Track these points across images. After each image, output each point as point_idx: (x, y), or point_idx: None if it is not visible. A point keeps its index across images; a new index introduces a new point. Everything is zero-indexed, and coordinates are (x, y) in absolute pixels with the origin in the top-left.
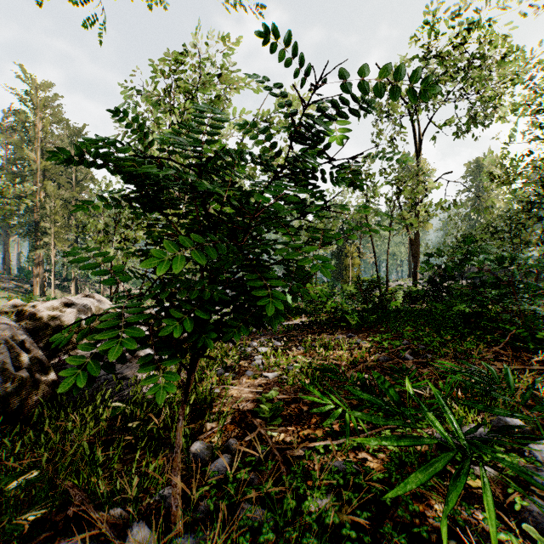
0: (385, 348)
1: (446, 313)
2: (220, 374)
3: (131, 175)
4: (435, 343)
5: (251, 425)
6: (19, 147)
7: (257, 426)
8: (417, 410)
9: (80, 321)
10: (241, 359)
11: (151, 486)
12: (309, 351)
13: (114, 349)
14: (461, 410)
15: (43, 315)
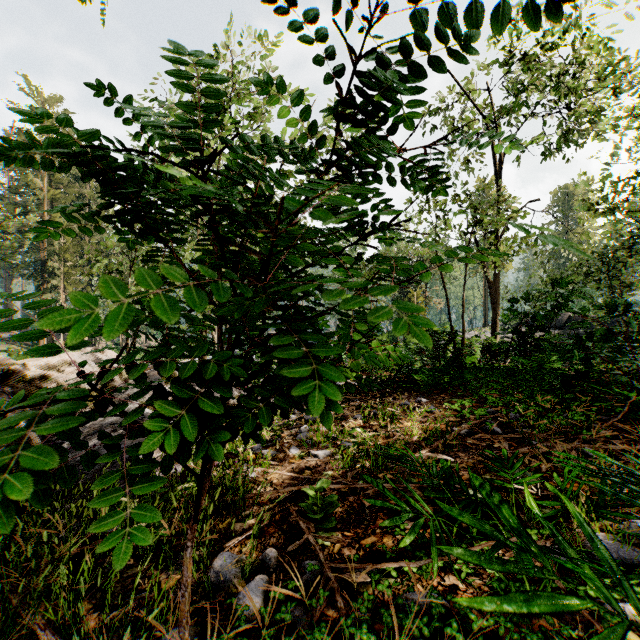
0: (465, 418)
1: (538, 372)
2: (257, 450)
3: (111, 180)
4: (531, 413)
5: (295, 527)
6: (22, 173)
7: (304, 530)
8: (519, 509)
9: (2, 415)
10: (284, 430)
11: (151, 634)
12: (369, 421)
13: (21, 490)
14: (583, 512)
15: (36, 376)
